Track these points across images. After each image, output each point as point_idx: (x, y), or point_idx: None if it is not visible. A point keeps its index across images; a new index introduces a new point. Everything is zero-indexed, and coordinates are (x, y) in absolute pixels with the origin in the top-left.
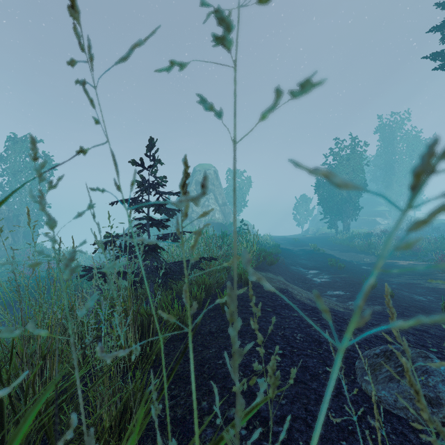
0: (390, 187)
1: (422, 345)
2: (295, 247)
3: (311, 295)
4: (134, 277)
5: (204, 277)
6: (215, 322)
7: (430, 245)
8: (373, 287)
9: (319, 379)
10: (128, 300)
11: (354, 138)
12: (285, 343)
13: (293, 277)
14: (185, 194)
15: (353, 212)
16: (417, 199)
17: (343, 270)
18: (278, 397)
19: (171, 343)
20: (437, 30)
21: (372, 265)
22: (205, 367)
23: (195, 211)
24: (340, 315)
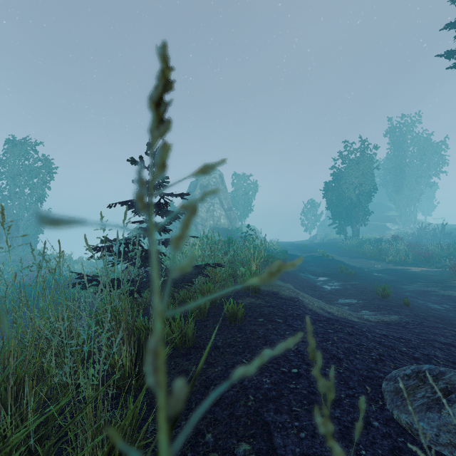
0: (400, 191)
1: (452, 361)
2: (303, 253)
3: (322, 304)
4: (133, 285)
5: (209, 285)
6: (221, 335)
7: (442, 251)
8: (386, 295)
9: (342, 405)
10: (123, 312)
11: (363, 140)
12: (300, 360)
13: (302, 284)
14: (162, 120)
15: (363, 217)
16: (428, 203)
17: (353, 277)
18: (296, 428)
19: (172, 359)
20: (451, 28)
21: (383, 271)
22: (210, 389)
23: (200, 215)
24: (357, 326)
